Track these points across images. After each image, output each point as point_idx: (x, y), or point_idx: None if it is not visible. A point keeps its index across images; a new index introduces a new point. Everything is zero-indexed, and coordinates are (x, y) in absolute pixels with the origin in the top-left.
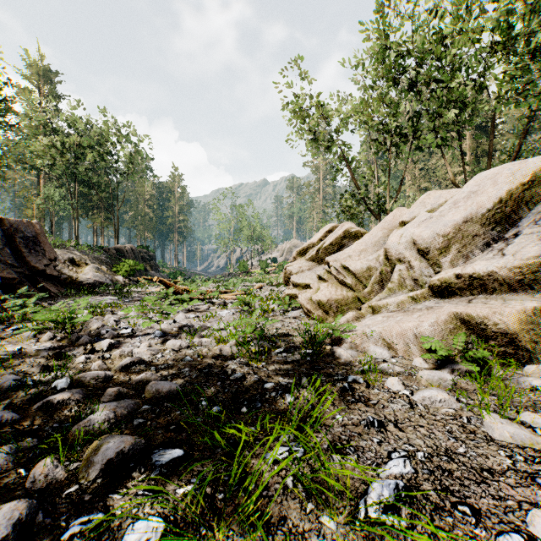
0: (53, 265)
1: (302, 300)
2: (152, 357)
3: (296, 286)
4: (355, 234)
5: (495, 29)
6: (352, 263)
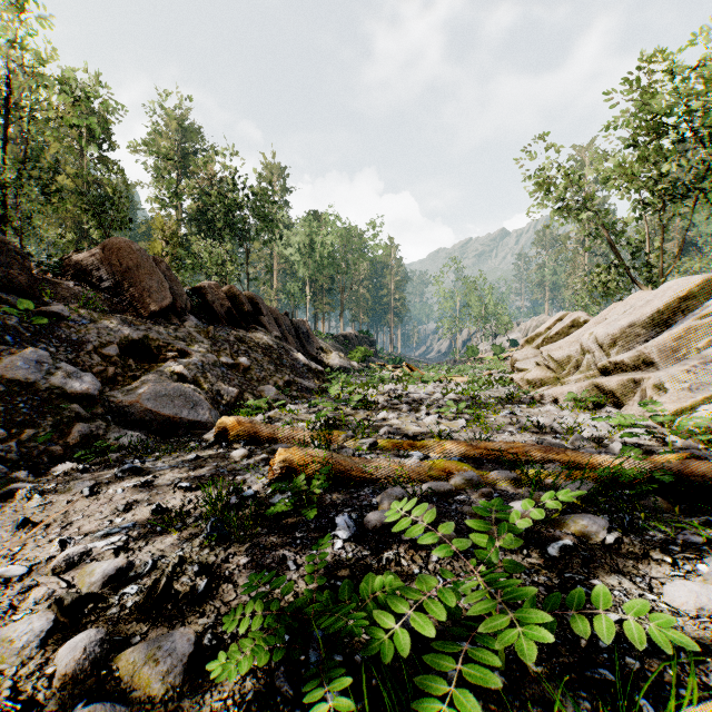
0: (319, 353)
1: (515, 379)
2: (429, 398)
3: (519, 371)
4: (584, 323)
5: None
6: (557, 353)
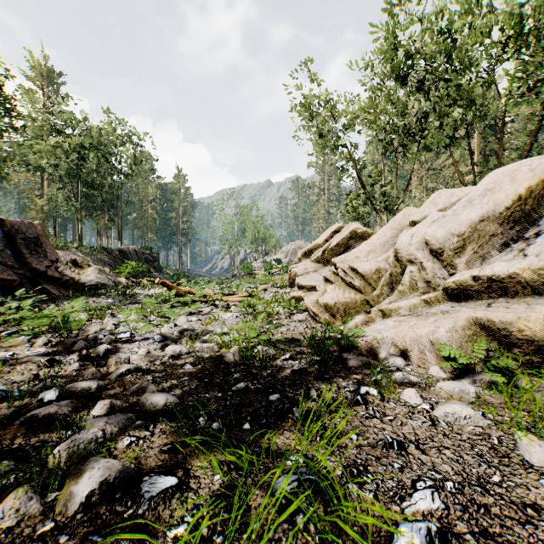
0: (55, 266)
1: (308, 303)
2: (150, 364)
3: (301, 288)
4: (362, 235)
5: (507, 22)
6: (361, 264)
